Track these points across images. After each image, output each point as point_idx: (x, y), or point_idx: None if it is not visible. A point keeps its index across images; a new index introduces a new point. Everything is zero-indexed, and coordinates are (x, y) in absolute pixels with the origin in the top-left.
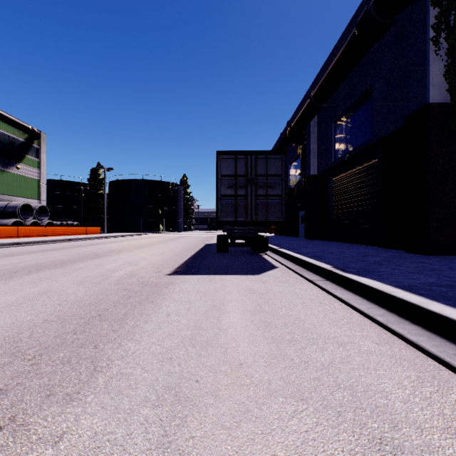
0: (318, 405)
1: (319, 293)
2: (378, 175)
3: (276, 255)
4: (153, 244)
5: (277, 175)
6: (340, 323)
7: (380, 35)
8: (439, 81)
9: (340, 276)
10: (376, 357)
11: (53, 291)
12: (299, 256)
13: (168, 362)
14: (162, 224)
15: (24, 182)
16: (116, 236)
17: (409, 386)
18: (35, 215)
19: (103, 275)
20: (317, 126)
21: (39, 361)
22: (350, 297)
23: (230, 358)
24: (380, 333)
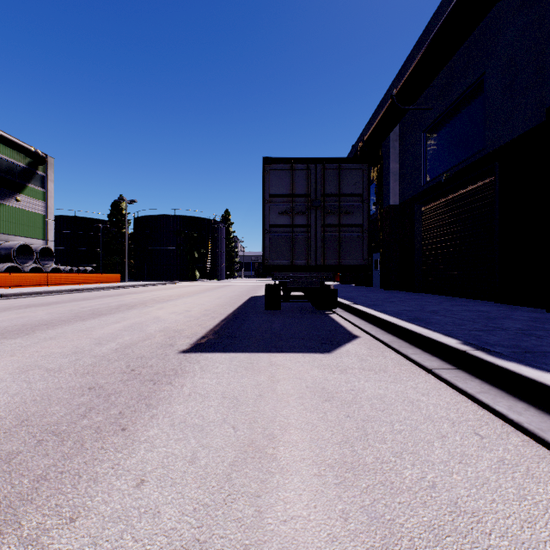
0: None
1: (458, 401)
2: (496, 200)
3: (350, 314)
4: (181, 297)
5: (355, 195)
6: None
7: None
8: None
9: (489, 364)
10: None
11: None
12: (390, 318)
13: None
14: (199, 271)
15: (26, 218)
16: (139, 286)
17: None
18: (36, 259)
19: (77, 352)
20: (399, 139)
21: None
22: (539, 422)
23: None
24: None
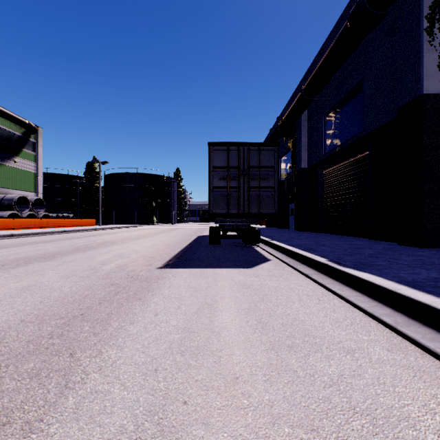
0: (333, 439)
1: (316, 288)
2: (370, 167)
3: (268, 247)
4: (146, 236)
5: (270, 167)
6: (343, 324)
7: (373, 27)
8: (433, 72)
9: (337, 270)
10: (391, 368)
11: (38, 286)
12: (292, 248)
13: (152, 375)
14: (156, 216)
15: (21, 175)
16: (111, 228)
17: (438, 410)
18: (31, 207)
19: (92, 268)
20: (307, 120)
21: (3, 374)
22: (350, 293)
23: (224, 370)
24: (390, 336)
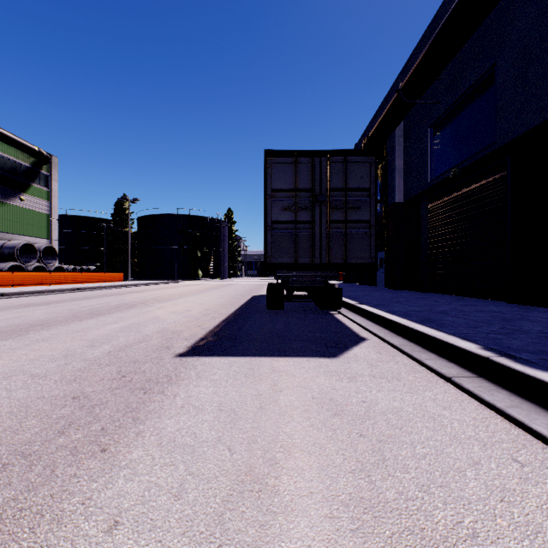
0: None
1: (485, 417)
2: (508, 195)
3: (355, 315)
4: (182, 296)
5: (362, 189)
6: None
7: None
8: None
9: (518, 374)
10: None
11: None
12: (400, 319)
13: None
14: (202, 270)
15: (30, 217)
16: (141, 285)
17: None
18: (39, 258)
19: (68, 355)
20: (404, 135)
21: None
22: None
23: None
24: None
